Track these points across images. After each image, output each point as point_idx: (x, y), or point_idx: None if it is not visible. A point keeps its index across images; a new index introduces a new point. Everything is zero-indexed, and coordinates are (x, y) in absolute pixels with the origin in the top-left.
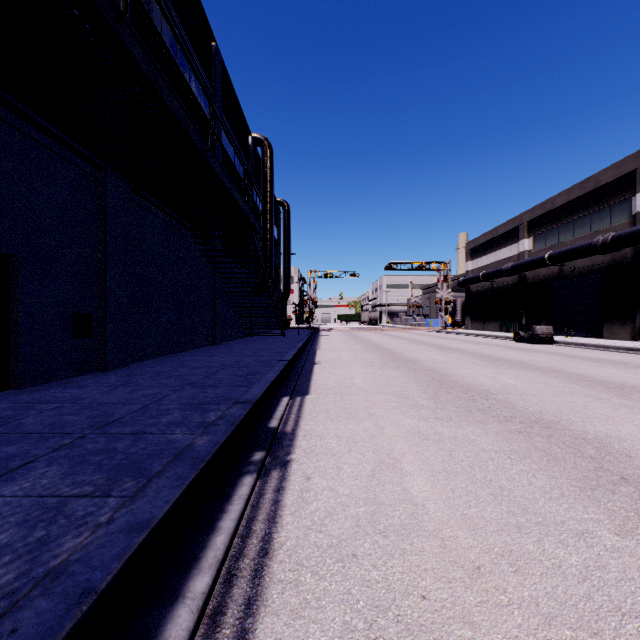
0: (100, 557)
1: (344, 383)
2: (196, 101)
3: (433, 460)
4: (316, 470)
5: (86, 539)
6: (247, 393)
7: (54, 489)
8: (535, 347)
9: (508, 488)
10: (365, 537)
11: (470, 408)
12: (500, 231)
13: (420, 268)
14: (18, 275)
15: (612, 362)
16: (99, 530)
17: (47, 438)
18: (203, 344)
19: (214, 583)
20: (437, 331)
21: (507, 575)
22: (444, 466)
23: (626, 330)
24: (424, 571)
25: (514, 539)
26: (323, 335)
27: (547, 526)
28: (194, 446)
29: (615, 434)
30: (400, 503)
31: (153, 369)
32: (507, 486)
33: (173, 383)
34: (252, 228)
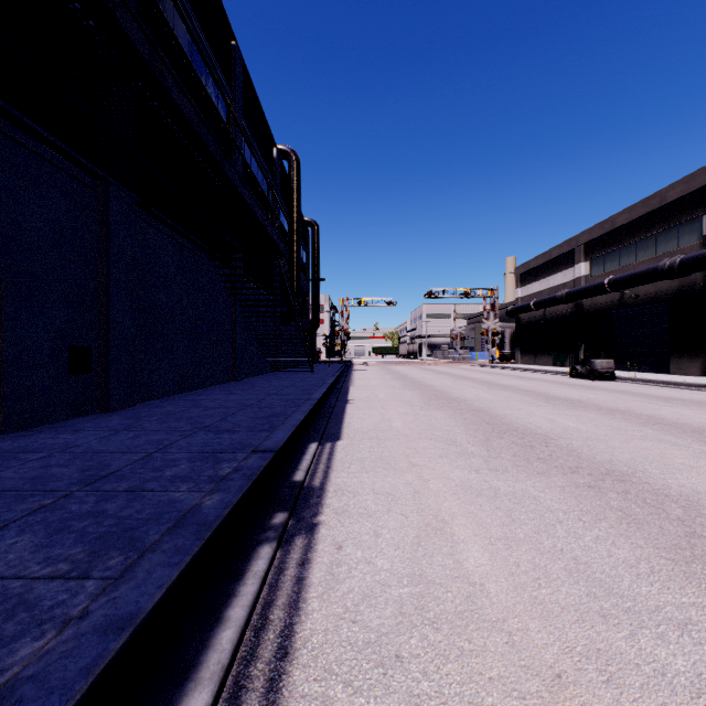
0: (61, 673)
1: (381, 426)
2: (210, 100)
3: (490, 523)
4: (349, 536)
5: (49, 643)
6: (268, 439)
7: (20, 567)
8: (594, 384)
9: (584, 561)
10: (411, 630)
11: (528, 456)
12: (554, 254)
13: (464, 295)
14: (3, 302)
15: (684, 401)
16: (67, 630)
17: (25, 497)
18: (222, 380)
19: (215, 701)
20: (483, 365)
21: (597, 687)
22: (503, 531)
23: (696, 365)
24: (489, 681)
25: (600, 633)
26: (356, 370)
27: (639, 614)
28: (201, 508)
29: (703, 489)
30: (453, 581)
31: (162, 410)
32: (583, 558)
33: (184, 427)
34: (276, 249)
